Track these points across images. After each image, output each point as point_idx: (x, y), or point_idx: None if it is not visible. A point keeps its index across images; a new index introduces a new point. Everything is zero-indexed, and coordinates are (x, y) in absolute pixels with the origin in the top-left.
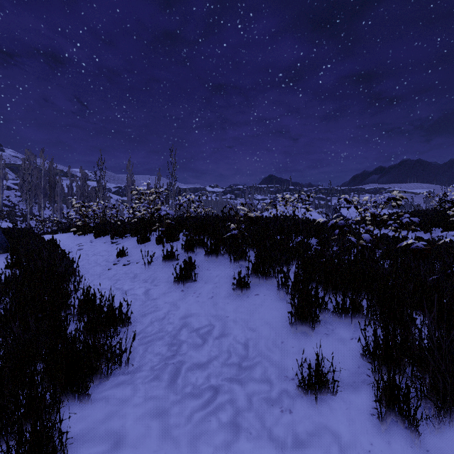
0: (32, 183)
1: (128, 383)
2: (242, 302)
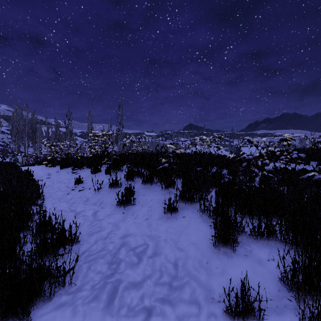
0: (20, 129)
1: (69, 304)
2: (171, 223)
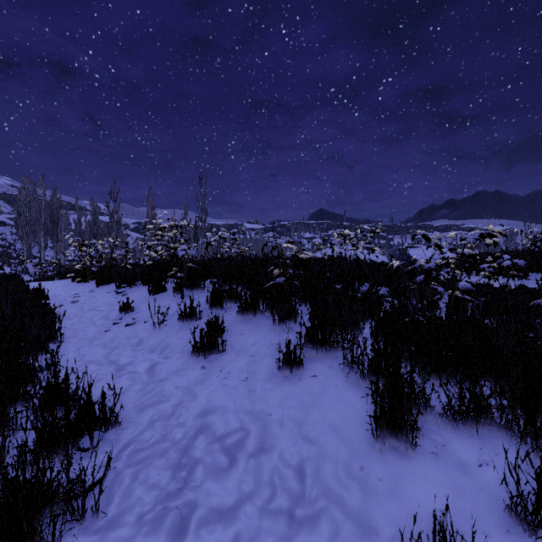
0: (31, 217)
1: None
2: (291, 389)
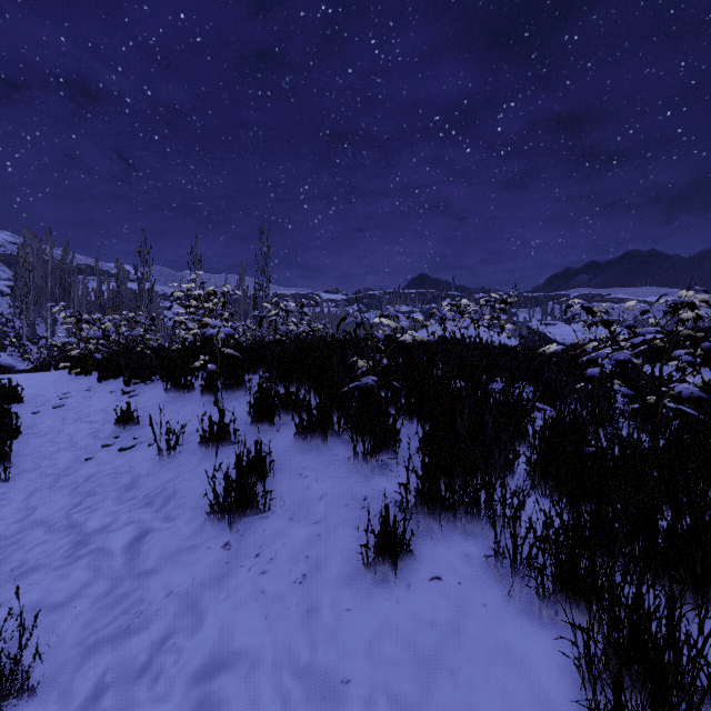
0: (36, 285)
1: None
2: (392, 610)
